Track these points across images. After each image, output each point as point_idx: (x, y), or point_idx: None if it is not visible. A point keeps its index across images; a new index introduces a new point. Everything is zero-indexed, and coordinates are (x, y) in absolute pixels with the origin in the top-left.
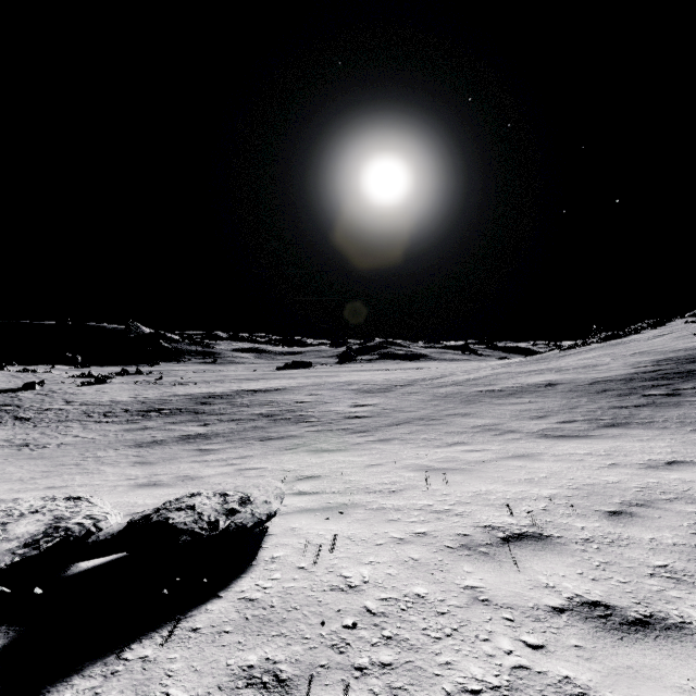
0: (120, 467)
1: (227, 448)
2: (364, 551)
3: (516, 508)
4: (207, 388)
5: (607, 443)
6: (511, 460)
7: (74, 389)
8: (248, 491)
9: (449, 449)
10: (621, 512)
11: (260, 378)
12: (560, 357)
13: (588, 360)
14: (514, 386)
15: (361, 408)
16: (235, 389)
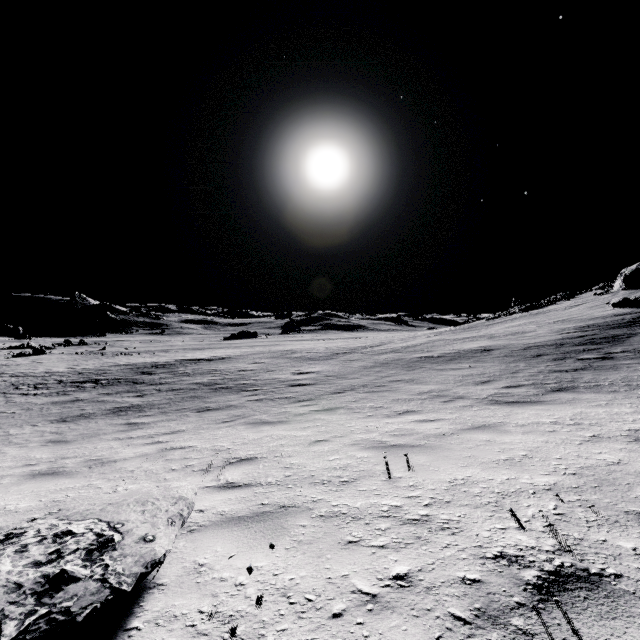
0: (27, 447)
1: (159, 421)
2: None
3: (518, 512)
4: (150, 358)
5: (566, 409)
6: (474, 432)
7: (8, 361)
8: (121, 515)
9: (400, 419)
10: None
11: (206, 348)
12: (488, 325)
13: (516, 328)
14: (452, 352)
15: (304, 375)
16: (179, 359)
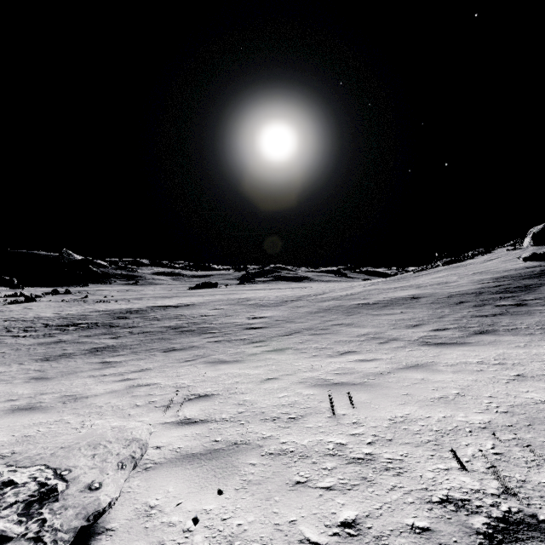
0: (12, 383)
1: (130, 360)
2: None
3: (458, 451)
4: (125, 305)
5: (490, 350)
6: (409, 371)
7: (2, 307)
8: (70, 460)
9: (342, 359)
10: None
11: (173, 296)
12: (416, 277)
13: (440, 278)
14: (385, 300)
15: (257, 320)
16: (150, 305)
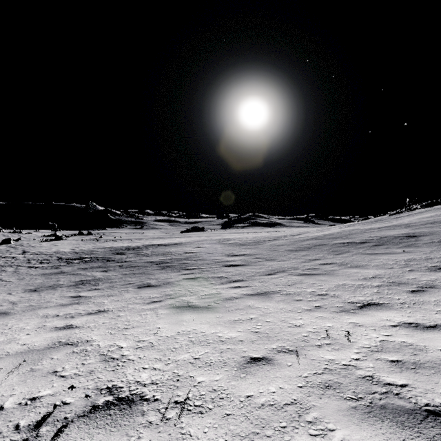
0: None
1: (100, 296)
2: None
3: None
4: (127, 243)
5: None
6: None
7: (37, 244)
8: None
9: (371, 319)
10: None
11: (167, 237)
12: (395, 218)
13: (429, 218)
14: (374, 239)
15: (236, 257)
16: (146, 244)
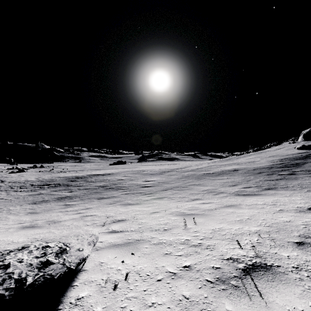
0: (19, 215)
1: (80, 203)
2: (148, 289)
3: (241, 241)
4: (75, 174)
5: (270, 198)
6: (226, 208)
7: (7, 175)
8: (68, 240)
9: (193, 202)
10: (303, 243)
11: (101, 169)
12: (237, 158)
13: (250, 159)
14: (219, 171)
15: (148, 182)
16: (88, 174)
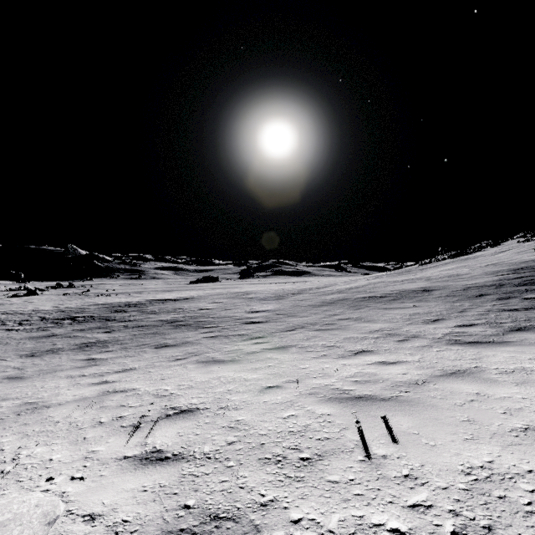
0: None
1: (117, 357)
2: None
3: None
4: (125, 298)
5: None
6: (453, 381)
7: (4, 300)
8: None
9: (357, 361)
10: None
11: (174, 290)
12: (422, 269)
13: (450, 271)
14: (394, 293)
15: (257, 314)
16: (149, 299)
